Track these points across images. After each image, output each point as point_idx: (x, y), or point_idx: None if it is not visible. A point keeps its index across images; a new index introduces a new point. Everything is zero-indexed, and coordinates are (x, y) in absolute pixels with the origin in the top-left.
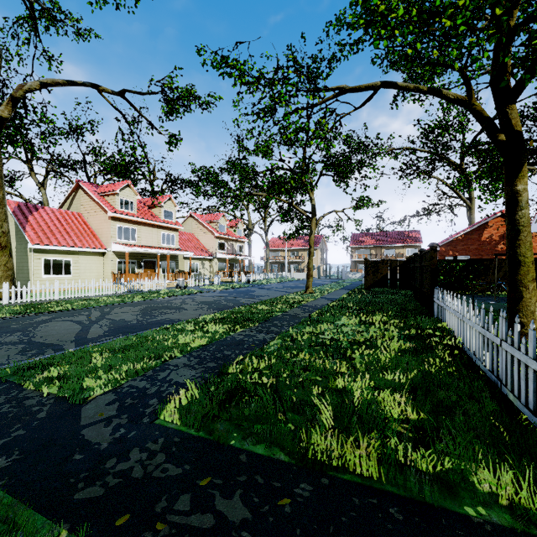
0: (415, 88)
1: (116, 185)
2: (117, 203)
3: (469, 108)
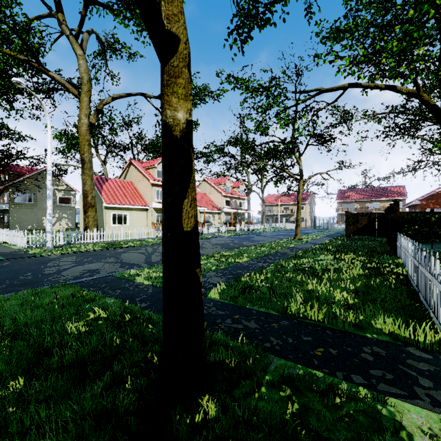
0: (375, 86)
1: (154, 161)
2: (156, 174)
3: (418, 98)
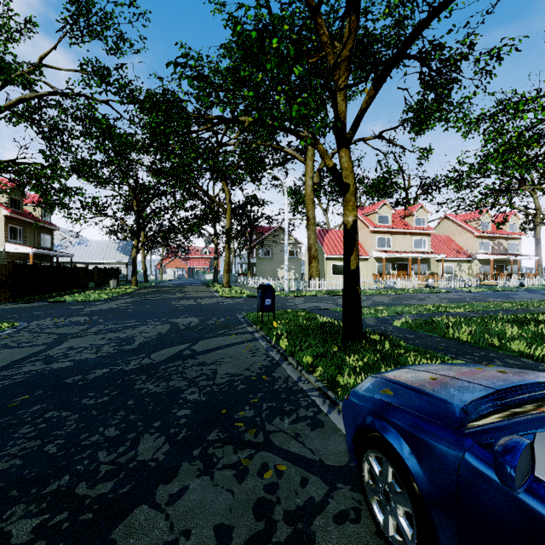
0: None
1: (375, 205)
2: (376, 219)
3: None
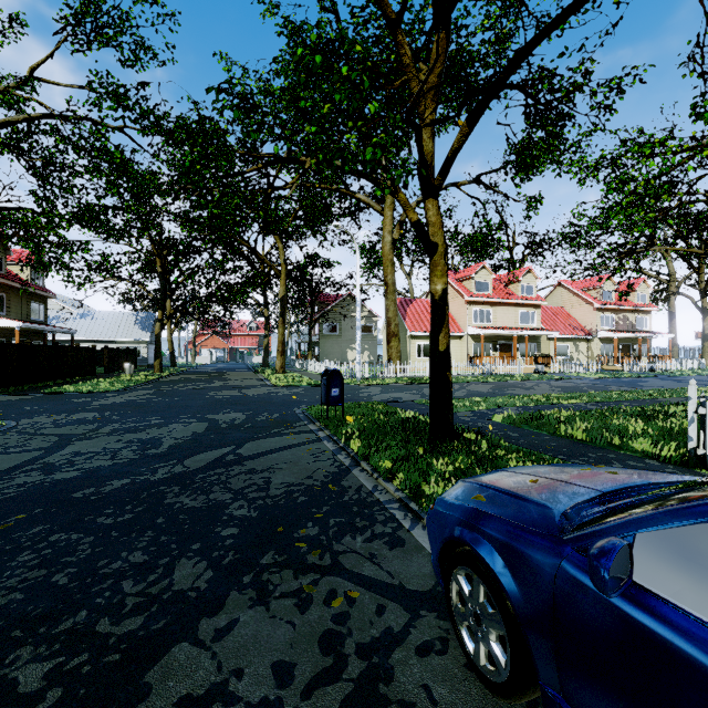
0: None
1: (471, 268)
2: (473, 287)
3: None
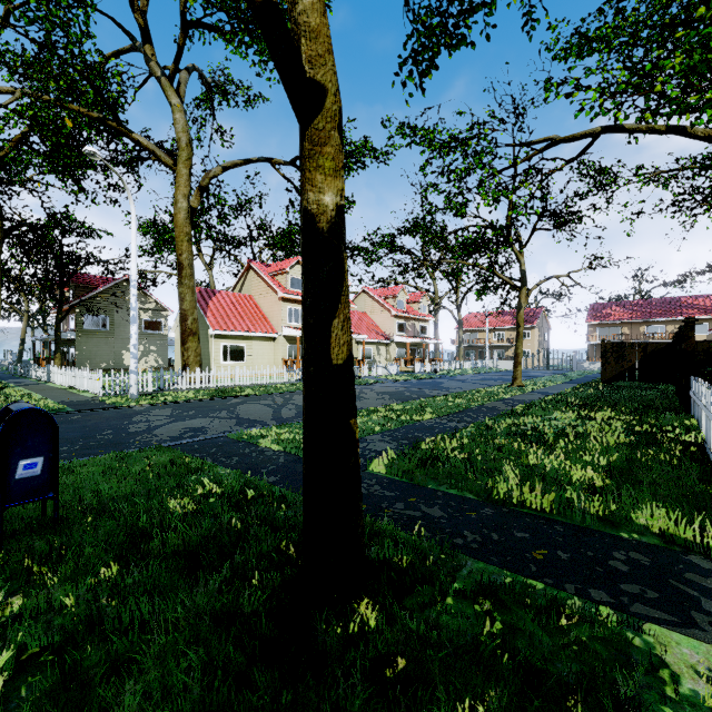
0: (649, 129)
1: (286, 262)
2: (288, 282)
3: None
